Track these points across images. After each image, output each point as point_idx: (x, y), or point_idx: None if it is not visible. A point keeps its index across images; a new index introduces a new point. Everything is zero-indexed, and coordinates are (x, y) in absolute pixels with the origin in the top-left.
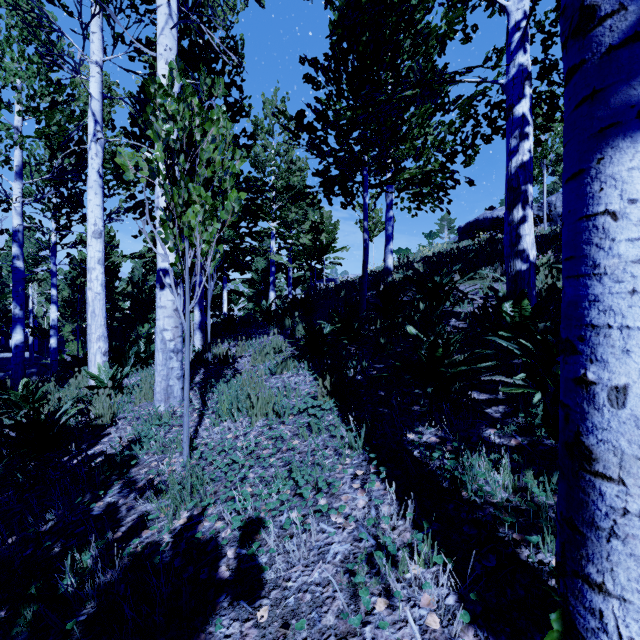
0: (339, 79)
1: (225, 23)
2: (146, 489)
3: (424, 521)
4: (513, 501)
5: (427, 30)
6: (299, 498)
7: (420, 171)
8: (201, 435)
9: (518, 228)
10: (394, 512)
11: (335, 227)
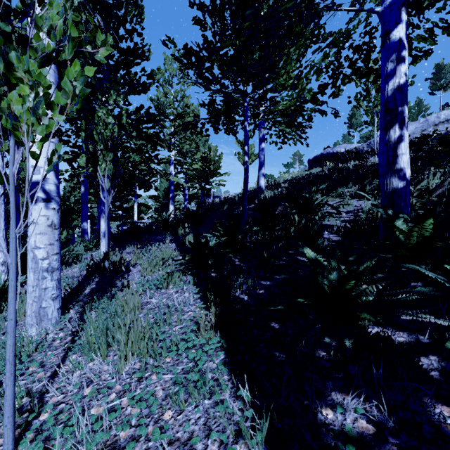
0: (224, 16)
1: None
2: None
3: None
4: None
5: None
6: None
7: (295, 101)
8: (50, 391)
9: (395, 147)
10: None
11: (220, 158)
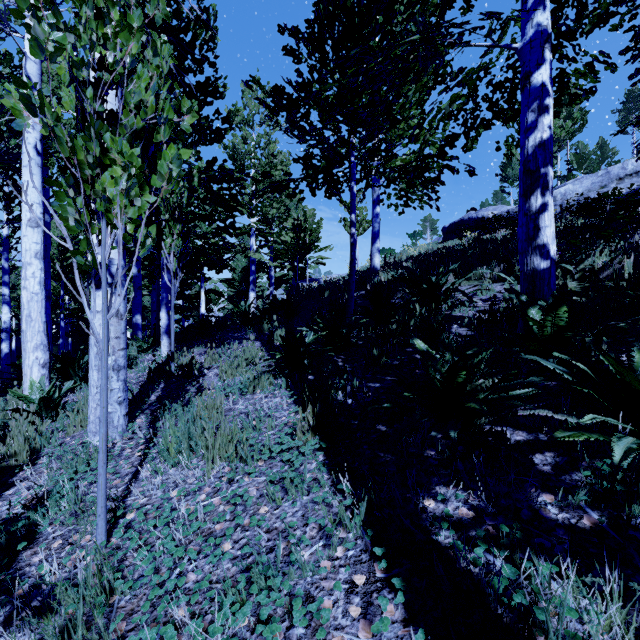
0: (324, 47)
1: None
2: (28, 599)
3: None
4: None
5: None
6: (261, 638)
7: (416, 156)
8: (133, 493)
9: (537, 218)
10: None
11: (318, 225)
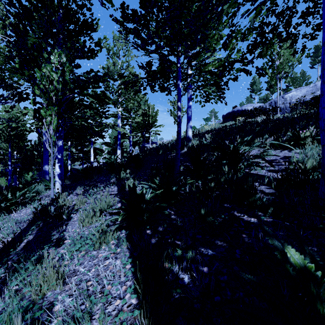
0: None
1: None
2: None
3: None
4: None
5: None
6: None
7: (225, 59)
8: None
9: None
10: None
11: (156, 113)
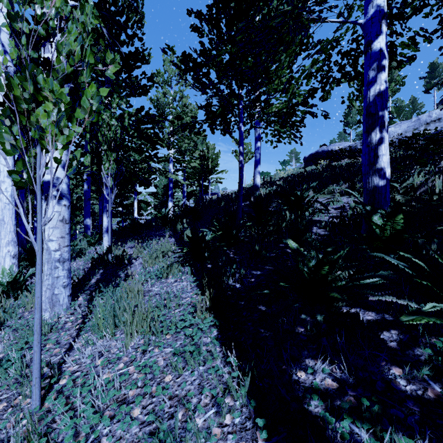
0: (219, 24)
1: None
2: None
3: None
4: None
5: None
6: None
7: (286, 104)
8: (67, 362)
9: (376, 149)
10: None
11: (217, 156)
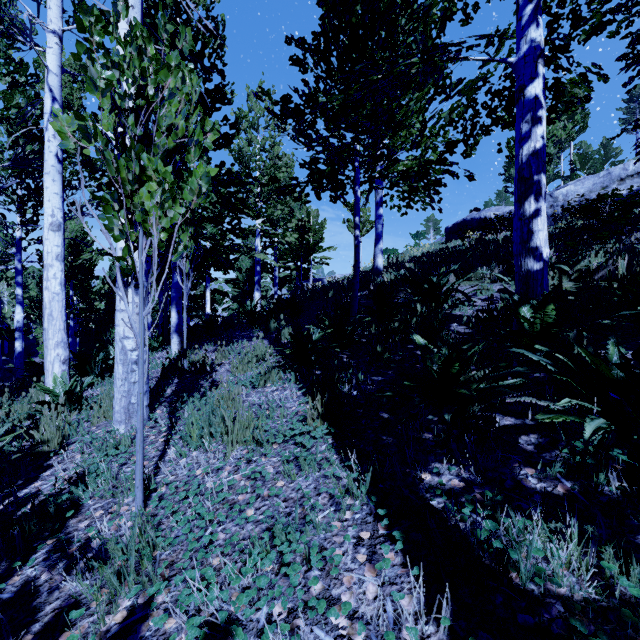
0: (329, 59)
1: (205, 2)
2: (81, 555)
3: (471, 639)
4: (586, 591)
5: (428, 2)
6: (284, 578)
7: (417, 162)
8: (162, 471)
9: (530, 223)
10: (422, 615)
11: (322, 226)
